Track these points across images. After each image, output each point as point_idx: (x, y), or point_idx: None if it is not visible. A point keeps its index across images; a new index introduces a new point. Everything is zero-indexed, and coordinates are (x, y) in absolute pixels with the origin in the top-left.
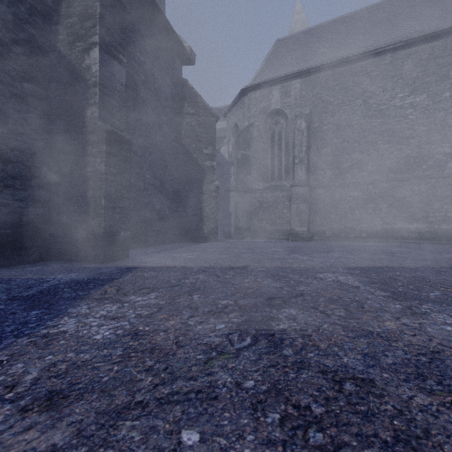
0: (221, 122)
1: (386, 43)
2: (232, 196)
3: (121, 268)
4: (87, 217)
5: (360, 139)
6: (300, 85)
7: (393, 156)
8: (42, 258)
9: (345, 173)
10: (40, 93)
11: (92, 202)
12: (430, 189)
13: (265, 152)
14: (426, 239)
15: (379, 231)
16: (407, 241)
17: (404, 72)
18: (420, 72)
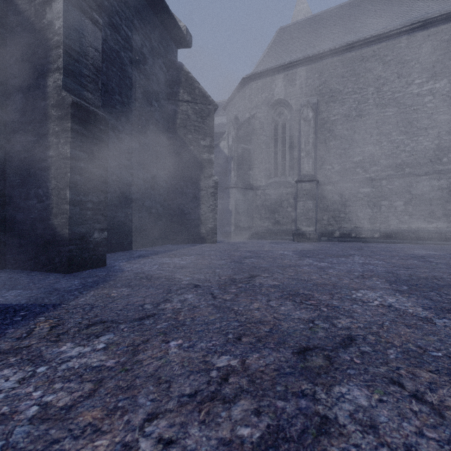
0: (220, 117)
1: (402, 24)
2: (232, 193)
3: (86, 281)
4: (48, 214)
5: (372, 130)
6: (306, 72)
7: (409, 148)
8: None
9: (356, 167)
10: None
11: (54, 195)
12: None
13: (268, 146)
14: (447, 239)
15: (394, 231)
16: (426, 242)
17: (422, 56)
18: (440, 55)
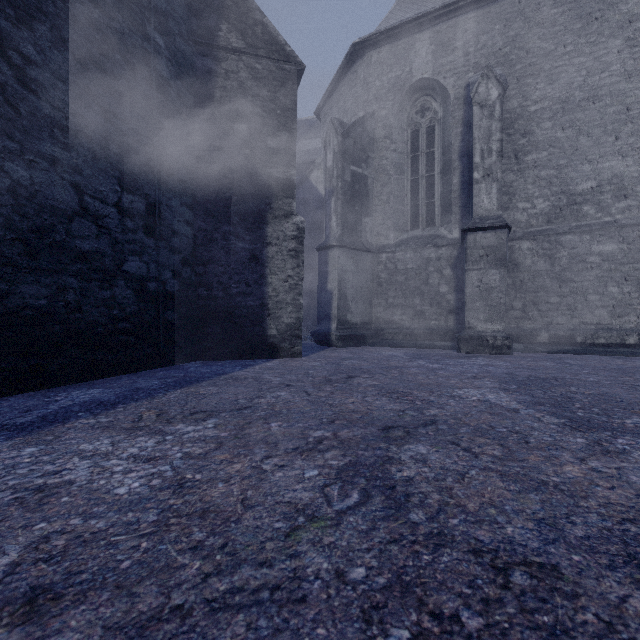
0: (312, 140)
1: None
2: (334, 258)
3: None
4: None
5: (619, 126)
6: (476, 23)
7: None
8: None
9: (582, 203)
10: None
11: None
12: None
13: (400, 171)
14: None
15: None
16: None
17: None
18: None
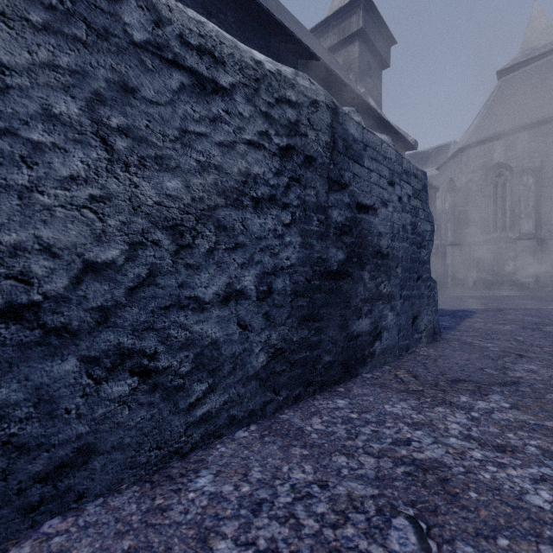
0: (429, 169)
1: None
2: (449, 250)
3: None
4: None
5: None
6: (528, 136)
7: None
8: None
9: None
10: None
11: None
12: None
13: (486, 206)
14: None
15: None
16: None
17: None
18: None
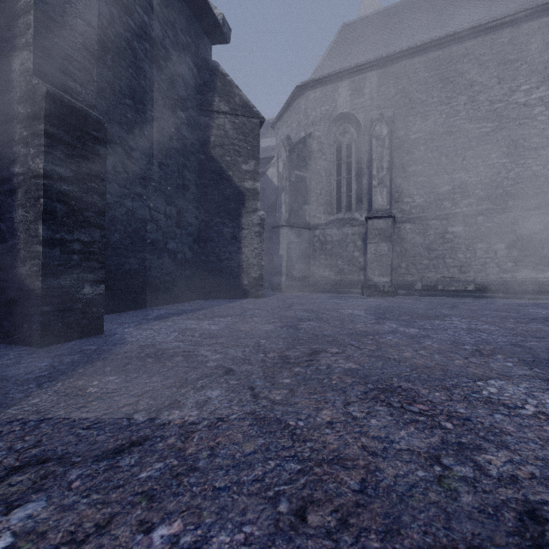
0: (268, 139)
1: (504, 13)
2: (283, 234)
3: (59, 362)
4: (13, 260)
5: (465, 152)
6: (378, 78)
7: (513, 175)
8: None
9: (443, 200)
10: None
11: (22, 230)
12: None
13: (329, 174)
14: None
15: (494, 282)
16: (536, 296)
17: (530, 54)
18: None
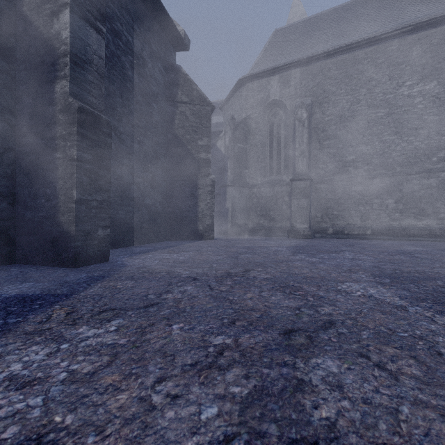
0: (217, 116)
1: (393, 28)
2: (229, 191)
3: (92, 275)
4: (56, 213)
5: (365, 130)
6: (300, 74)
7: (400, 148)
8: (4, 260)
9: (349, 166)
10: (1, 65)
11: (61, 194)
12: (441, 183)
13: (264, 146)
14: (436, 236)
15: (385, 228)
16: (416, 238)
17: (412, 58)
18: (430, 58)
